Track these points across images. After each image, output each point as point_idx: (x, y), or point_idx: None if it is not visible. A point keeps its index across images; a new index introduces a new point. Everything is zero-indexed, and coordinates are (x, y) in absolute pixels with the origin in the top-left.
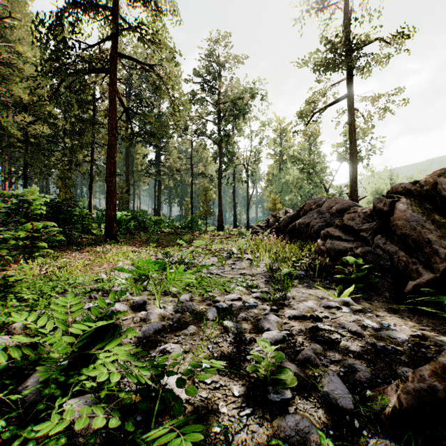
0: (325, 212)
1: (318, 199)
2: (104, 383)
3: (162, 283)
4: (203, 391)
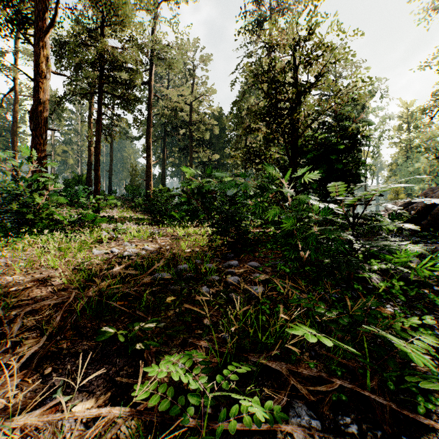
0: None
1: (435, 188)
2: None
3: None
4: None
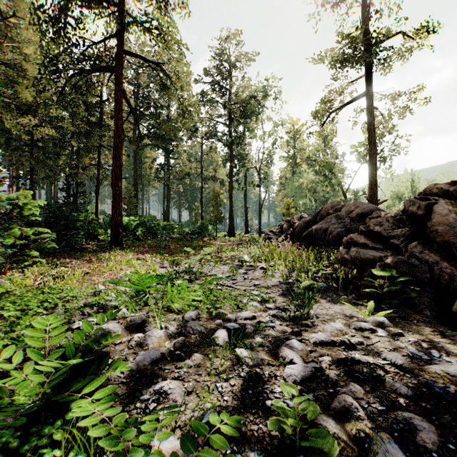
0: (345, 217)
1: (336, 203)
2: (68, 455)
3: (165, 297)
4: None
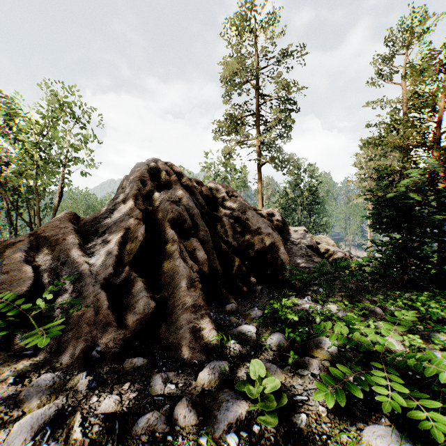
0: None
1: None
2: None
3: None
4: (346, 441)
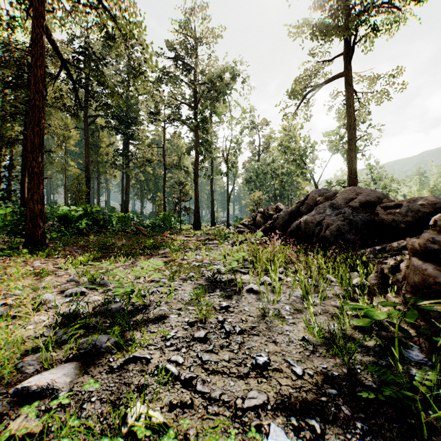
0: (343, 206)
1: (324, 190)
2: None
3: None
4: None
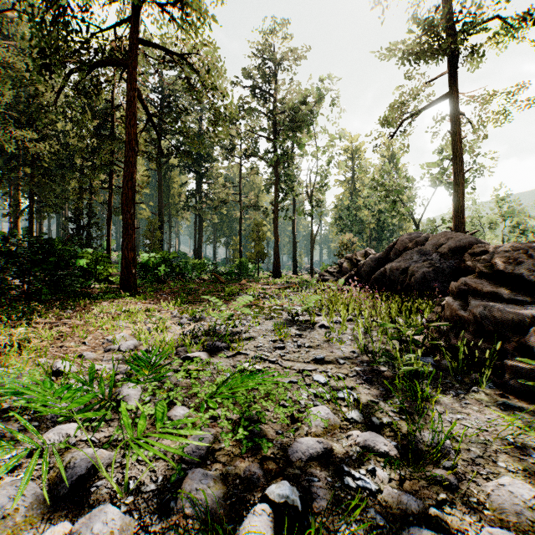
0: (431, 253)
1: (416, 234)
2: None
3: (158, 394)
4: None
